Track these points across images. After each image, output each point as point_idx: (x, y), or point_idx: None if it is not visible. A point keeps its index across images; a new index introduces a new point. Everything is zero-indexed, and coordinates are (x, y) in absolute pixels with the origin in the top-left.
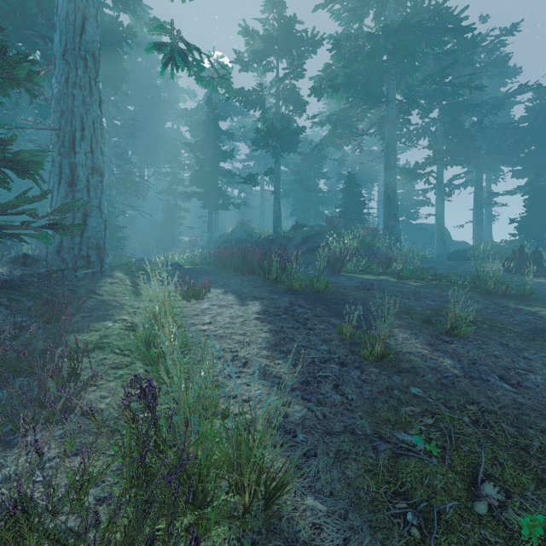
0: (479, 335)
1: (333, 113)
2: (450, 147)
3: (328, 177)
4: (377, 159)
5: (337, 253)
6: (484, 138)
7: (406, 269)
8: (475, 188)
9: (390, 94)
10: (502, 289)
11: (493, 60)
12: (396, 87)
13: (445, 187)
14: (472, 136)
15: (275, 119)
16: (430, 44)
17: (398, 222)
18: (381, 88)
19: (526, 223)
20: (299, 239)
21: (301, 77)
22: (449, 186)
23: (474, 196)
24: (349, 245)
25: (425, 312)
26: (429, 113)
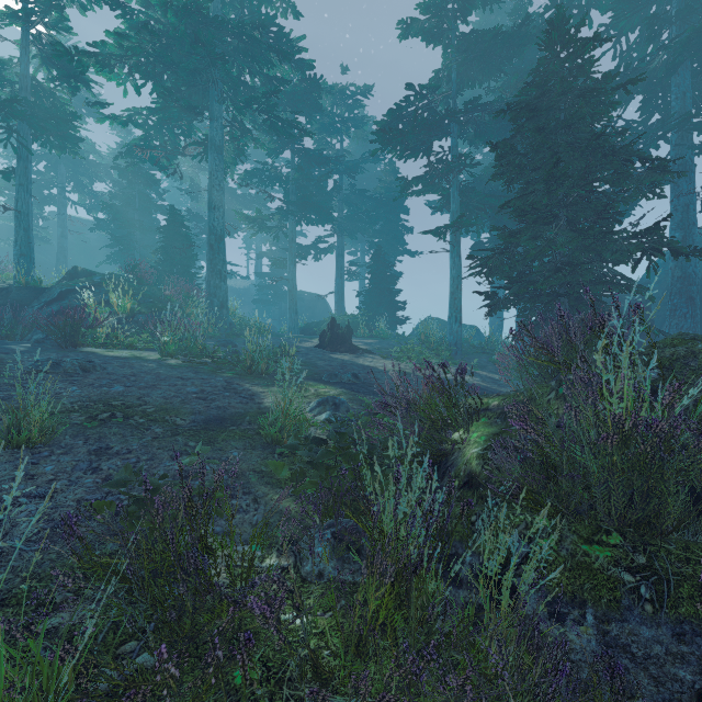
0: (91, 439)
1: (135, 110)
2: (299, 200)
3: (164, 210)
4: (244, 202)
5: (92, 317)
6: (344, 201)
7: (175, 341)
8: (337, 255)
9: (214, 108)
10: (262, 367)
11: (352, 118)
12: (218, 100)
13: (309, 249)
14: (326, 193)
15: (20, 86)
16: (256, 60)
17: (225, 281)
18: (209, 98)
19: (370, 297)
20: (54, 292)
21: (67, 30)
22: (315, 249)
23: (336, 264)
24: (117, 305)
25: (64, 407)
26: (279, 154)
